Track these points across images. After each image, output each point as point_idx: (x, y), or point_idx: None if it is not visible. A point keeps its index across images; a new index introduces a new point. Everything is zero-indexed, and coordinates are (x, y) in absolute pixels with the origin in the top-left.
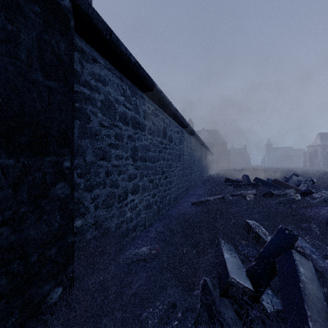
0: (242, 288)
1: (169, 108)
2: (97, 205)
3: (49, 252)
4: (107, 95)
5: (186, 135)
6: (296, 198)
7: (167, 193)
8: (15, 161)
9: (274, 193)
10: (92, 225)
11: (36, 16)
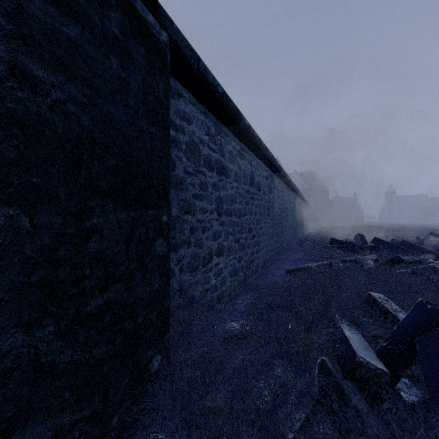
0: (374, 370)
1: (258, 147)
2: (182, 267)
3: (151, 315)
4: (191, 135)
5: (277, 181)
6: (437, 267)
7: (254, 257)
8: (127, 215)
9: (404, 260)
10: (177, 291)
11: (141, 58)
